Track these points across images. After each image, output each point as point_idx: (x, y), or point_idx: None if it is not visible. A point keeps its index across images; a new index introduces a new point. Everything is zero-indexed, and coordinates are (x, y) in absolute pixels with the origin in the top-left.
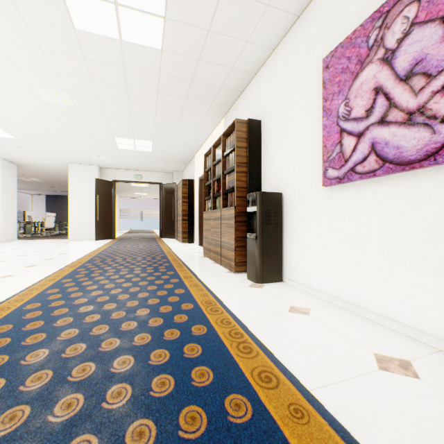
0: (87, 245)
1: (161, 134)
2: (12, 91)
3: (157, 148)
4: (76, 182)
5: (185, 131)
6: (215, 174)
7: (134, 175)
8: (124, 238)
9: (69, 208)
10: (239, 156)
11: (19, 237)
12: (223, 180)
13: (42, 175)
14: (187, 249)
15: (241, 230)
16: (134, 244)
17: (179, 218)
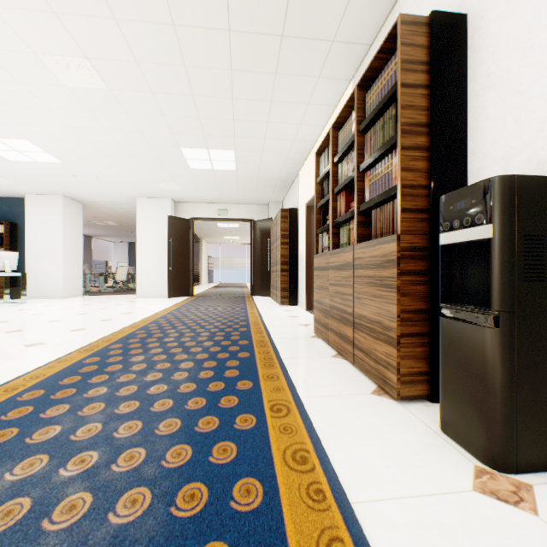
0: (151, 305)
1: (245, 134)
2: (17, 70)
3: (242, 163)
4: (145, 221)
5: (283, 123)
6: (337, 181)
7: (218, 210)
8: (205, 295)
9: (137, 255)
10: (408, 108)
11: (90, 292)
12: (357, 183)
13: (114, 216)
14: (286, 317)
15: (412, 294)
16: (212, 305)
17: (276, 267)
